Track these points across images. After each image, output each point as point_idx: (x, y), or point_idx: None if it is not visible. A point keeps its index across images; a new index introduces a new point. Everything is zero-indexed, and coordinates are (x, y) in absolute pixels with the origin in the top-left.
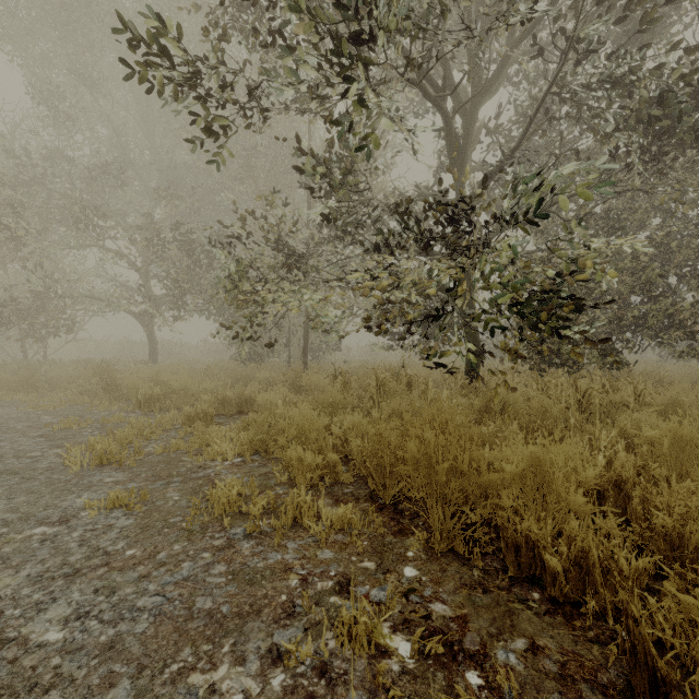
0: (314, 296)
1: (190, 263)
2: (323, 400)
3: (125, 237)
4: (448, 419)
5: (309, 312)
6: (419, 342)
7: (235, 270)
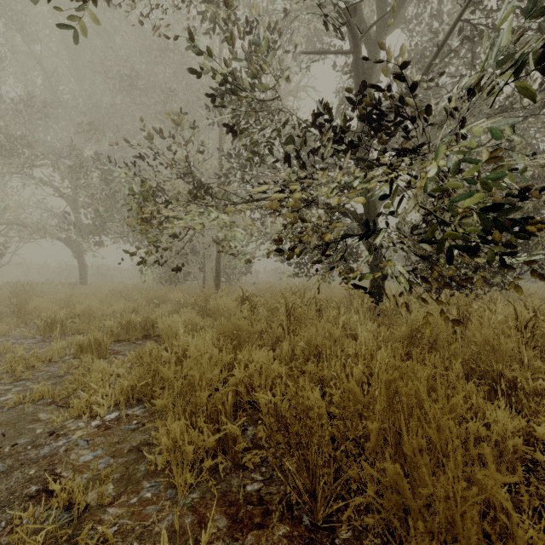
0: (219, 216)
1: (111, 193)
2: (228, 328)
3: (48, 168)
4: (416, 388)
5: (217, 236)
6: (337, 264)
7: (140, 191)
